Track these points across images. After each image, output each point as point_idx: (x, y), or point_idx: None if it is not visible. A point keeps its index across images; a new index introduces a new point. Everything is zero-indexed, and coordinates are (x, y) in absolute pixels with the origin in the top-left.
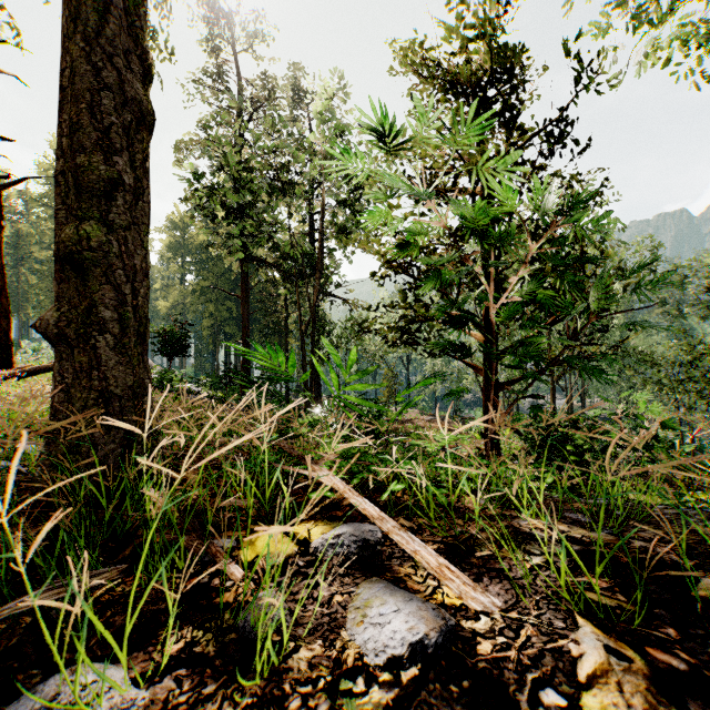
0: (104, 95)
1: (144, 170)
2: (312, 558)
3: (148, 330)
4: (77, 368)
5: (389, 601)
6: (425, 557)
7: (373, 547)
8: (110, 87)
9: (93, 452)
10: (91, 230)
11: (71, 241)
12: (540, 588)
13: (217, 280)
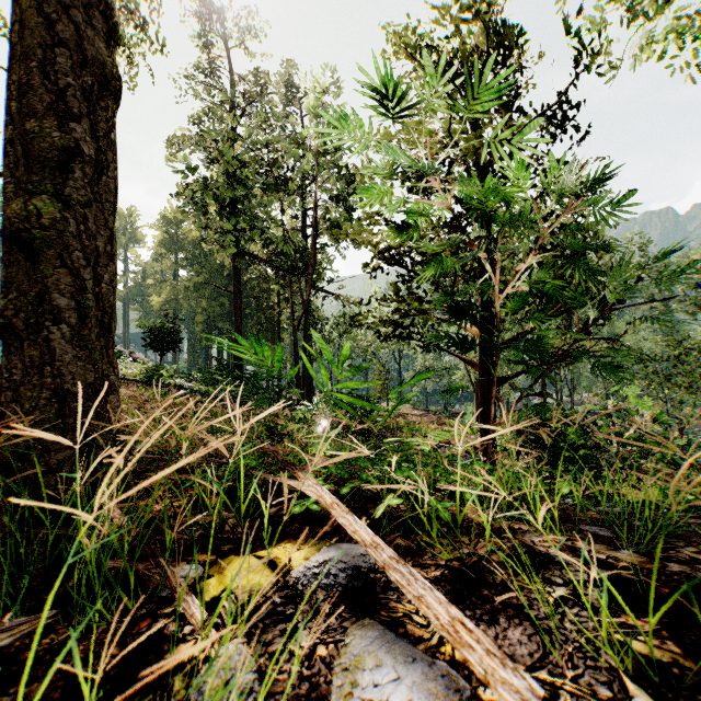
0: (59, 53)
1: (109, 141)
2: (291, 592)
3: (114, 320)
4: (27, 364)
5: (386, 662)
6: (432, 607)
7: (365, 575)
8: (66, 43)
9: (37, 461)
10: (43, 205)
11: (19, 217)
12: (571, 633)
13: (210, 275)
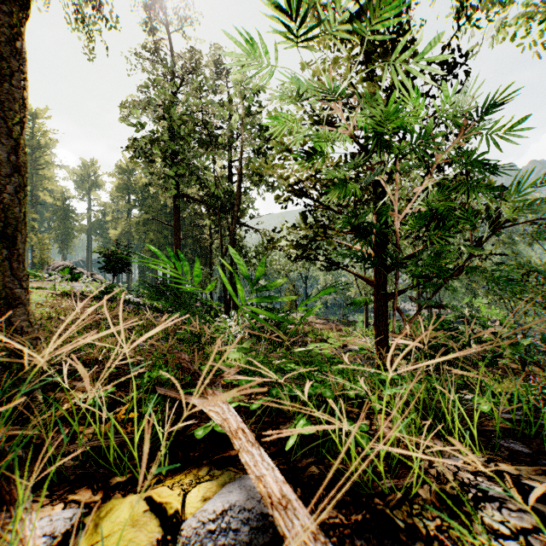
0: None
1: (14, 49)
2: None
3: (21, 233)
4: None
5: None
6: None
7: (273, 526)
8: None
9: None
10: None
11: None
12: None
13: (156, 213)
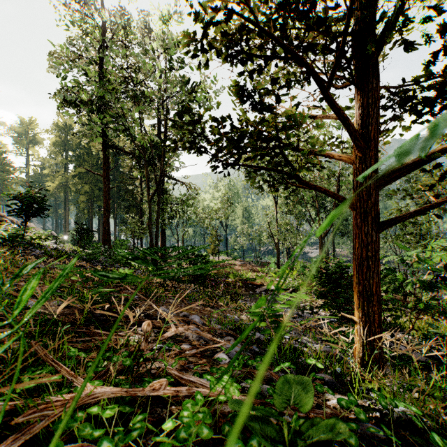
0: None
1: None
2: None
3: None
4: None
5: None
6: None
7: None
8: None
9: None
10: None
11: None
12: None
13: (91, 168)
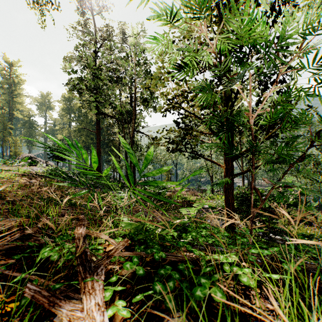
0: None
1: None
2: None
3: None
4: None
5: None
6: None
7: None
8: None
9: None
10: None
11: None
12: None
13: (86, 125)
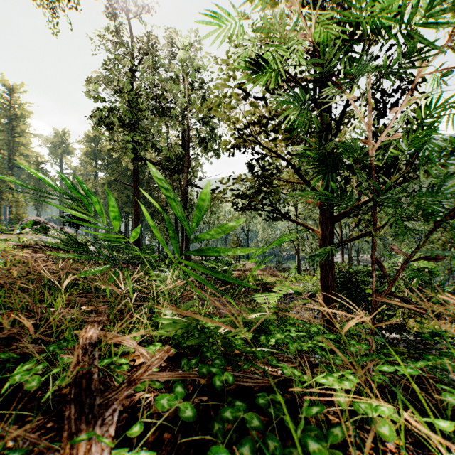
0: None
1: None
2: None
3: None
4: None
5: None
6: None
7: None
8: None
9: None
10: None
11: None
12: None
13: (119, 176)
